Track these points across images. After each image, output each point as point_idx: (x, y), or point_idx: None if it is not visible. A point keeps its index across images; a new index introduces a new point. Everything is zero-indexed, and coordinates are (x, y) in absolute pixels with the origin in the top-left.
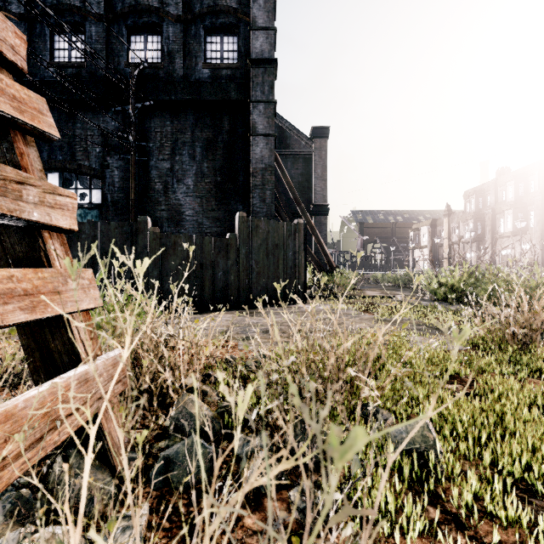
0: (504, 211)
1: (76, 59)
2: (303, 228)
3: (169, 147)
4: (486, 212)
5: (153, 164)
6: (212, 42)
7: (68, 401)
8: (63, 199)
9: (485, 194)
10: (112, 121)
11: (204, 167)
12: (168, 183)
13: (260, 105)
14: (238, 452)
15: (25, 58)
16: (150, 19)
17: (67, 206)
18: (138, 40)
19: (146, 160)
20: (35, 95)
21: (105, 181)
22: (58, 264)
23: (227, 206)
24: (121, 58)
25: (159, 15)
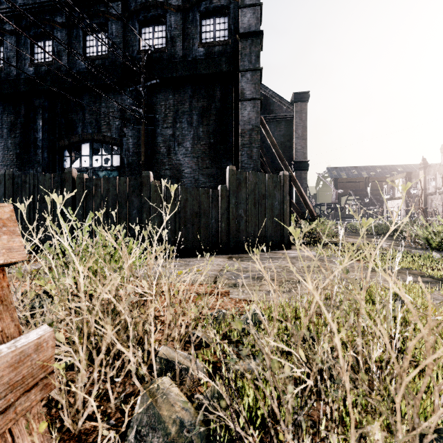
0: None
1: (102, 53)
2: (288, 179)
3: (171, 117)
4: None
5: (159, 132)
6: (207, 25)
7: None
8: None
9: None
10: (128, 99)
11: (200, 131)
12: (171, 146)
13: (248, 74)
14: None
15: None
16: (156, 13)
17: None
18: (147, 31)
19: (153, 128)
20: None
21: (123, 148)
22: None
23: (219, 164)
24: (134, 47)
25: (163, 8)
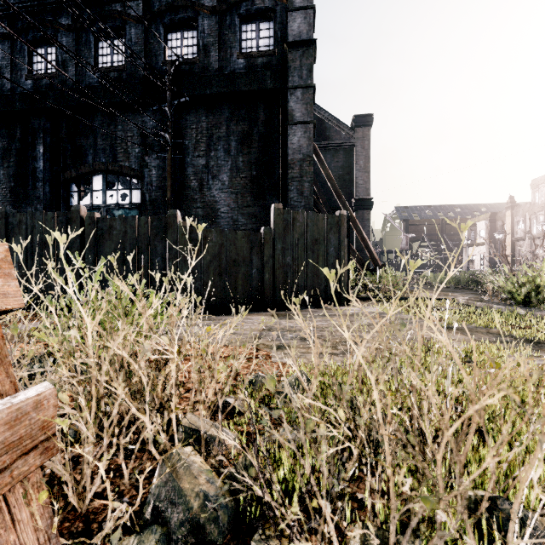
0: None
1: (118, 63)
2: (345, 220)
3: (204, 143)
4: None
5: (189, 161)
6: (248, 31)
7: None
8: None
9: None
10: (150, 121)
11: (239, 161)
12: (203, 179)
13: (298, 91)
14: None
15: None
16: (185, 15)
17: None
18: (174, 37)
19: (182, 157)
20: None
21: (144, 181)
22: None
23: (263, 202)
24: (158, 57)
25: (194, 10)
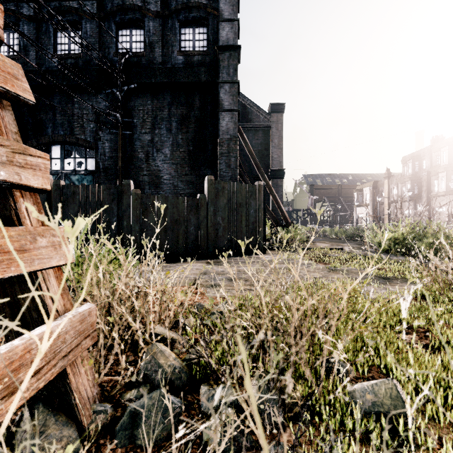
0: (438, 173)
1: (75, 51)
2: (262, 189)
3: (150, 122)
4: (422, 175)
5: (137, 137)
6: (186, 33)
7: (27, 364)
8: (34, 159)
9: (421, 159)
10: (103, 102)
11: (179, 138)
12: (149, 152)
13: (226, 85)
14: (203, 407)
15: (1, 26)
16: (134, 16)
17: (39, 167)
18: (124, 34)
19: (131, 133)
20: (10, 61)
21: (98, 151)
22: (28, 222)
23: (198, 171)
24: (110, 49)
25: (141, 12)
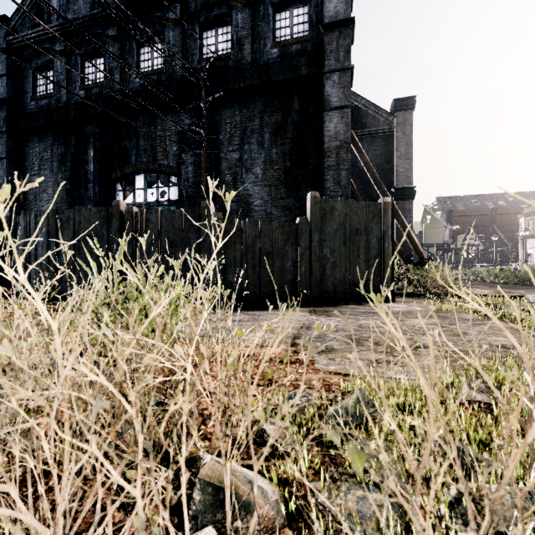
0: None
1: (158, 67)
2: (390, 208)
3: (238, 137)
4: None
5: (223, 156)
6: (281, 19)
7: None
8: None
9: None
10: (187, 119)
11: (273, 153)
12: (237, 173)
13: (334, 75)
14: None
15: None
16: (220, 11)
17: None
18: (209, 35)
19: (217, 153)
20: None
21: (181, 177)
22: None
23: (297, 193)
24: (194, 56)
25: (228, 5)
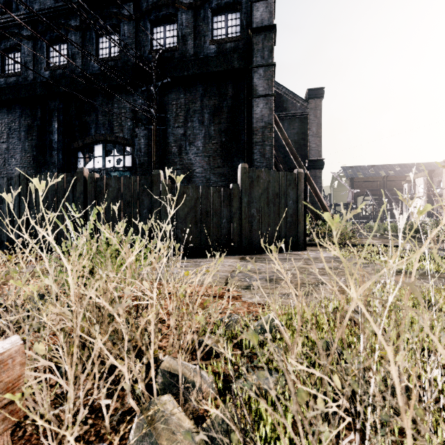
0: None
1: (114, 54)
2: (302, 177)
3: (183, 116)
4: None
5: (170, 131)
6: (218, 21)
7: None
8: None
9: None
10: (139, 100)
11: (211, 130)
12: (182, 146)
13: (260, 69)
14: None
15: None
16: (167, 12)
17: None
18: (158, 31)
19: (165, 128)
20: None
21: (134, 148)
22: None
23: (230, 163)
24: (146, 47)
25: (175, 7)
